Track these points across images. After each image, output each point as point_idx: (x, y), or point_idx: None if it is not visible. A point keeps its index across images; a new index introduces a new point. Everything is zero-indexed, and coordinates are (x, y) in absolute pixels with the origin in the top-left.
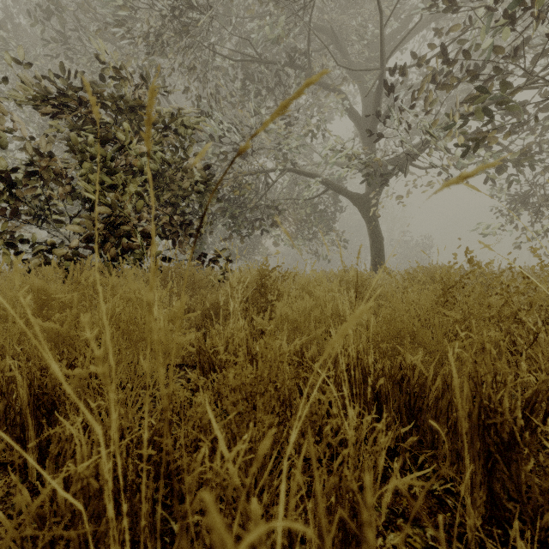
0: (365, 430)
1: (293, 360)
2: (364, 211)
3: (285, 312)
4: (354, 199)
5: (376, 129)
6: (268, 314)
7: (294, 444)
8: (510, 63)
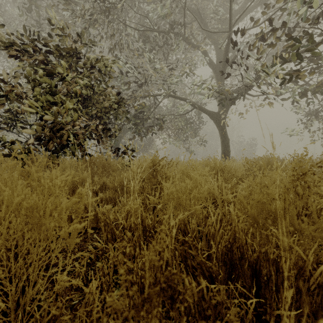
0: (250, 314)
1: (178, 231)
2: (217, 123)
3: (171, 192)
4: (211, 115)
5: (225, 71)
6: (158, 193)
7: (182, 321)
8: (317, 23)
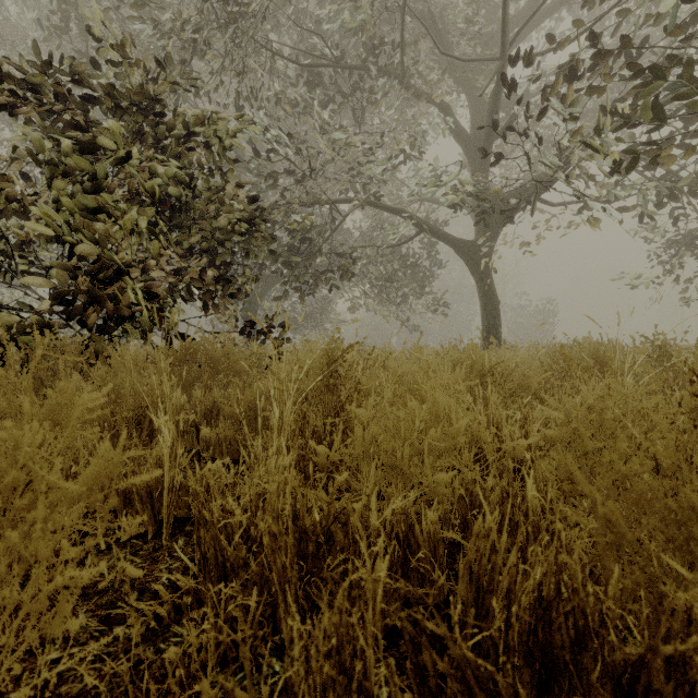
0: None
1: (391, 544)
2: (473, 264)
3: (371, 433)
4: (460, 248)
5: (490, 151)
6: (338, 437)
7: None
8: None
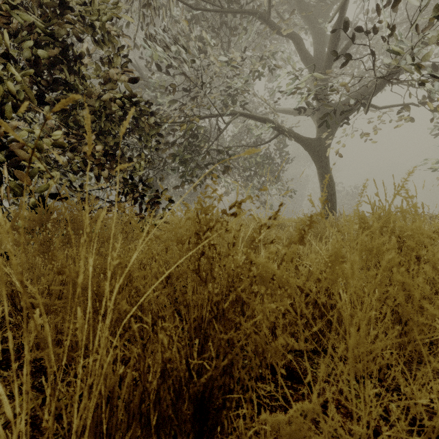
0: None
1: None
2: (315, 155)
3: None
4: (305, 143)
5: (330, 68)
6: None
7: None
8: None
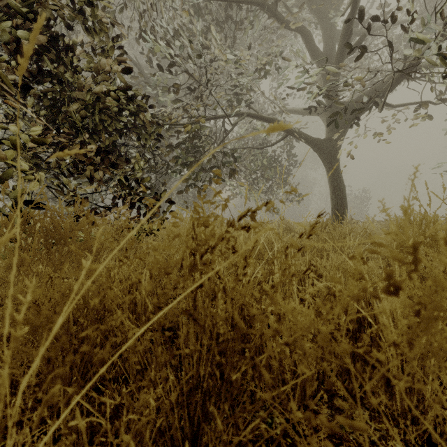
0: None
1: None
2: (324, 157)
3: None
4: (315, 144)
5: None
6: None
7: None
8: None
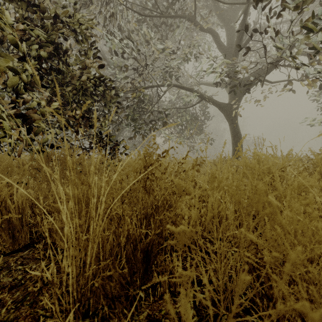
0: None
1: None
2: (227, 115)
3: None
4: (221, 107)
5: (238, 54)
6: None
7: None
8: None
